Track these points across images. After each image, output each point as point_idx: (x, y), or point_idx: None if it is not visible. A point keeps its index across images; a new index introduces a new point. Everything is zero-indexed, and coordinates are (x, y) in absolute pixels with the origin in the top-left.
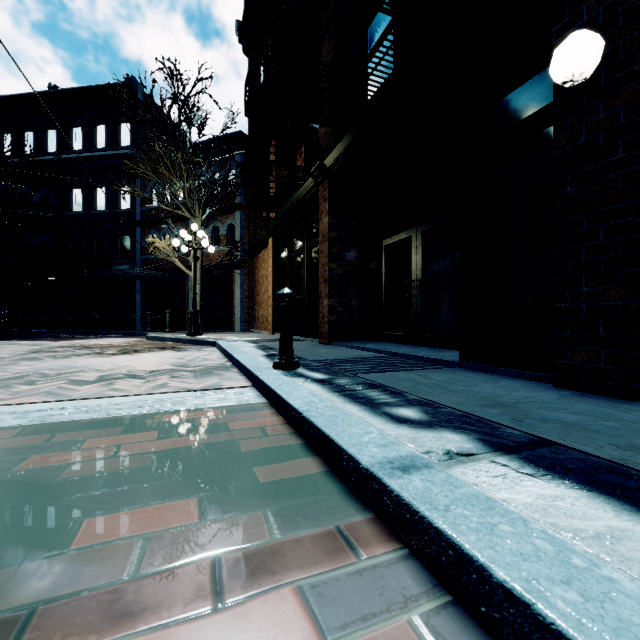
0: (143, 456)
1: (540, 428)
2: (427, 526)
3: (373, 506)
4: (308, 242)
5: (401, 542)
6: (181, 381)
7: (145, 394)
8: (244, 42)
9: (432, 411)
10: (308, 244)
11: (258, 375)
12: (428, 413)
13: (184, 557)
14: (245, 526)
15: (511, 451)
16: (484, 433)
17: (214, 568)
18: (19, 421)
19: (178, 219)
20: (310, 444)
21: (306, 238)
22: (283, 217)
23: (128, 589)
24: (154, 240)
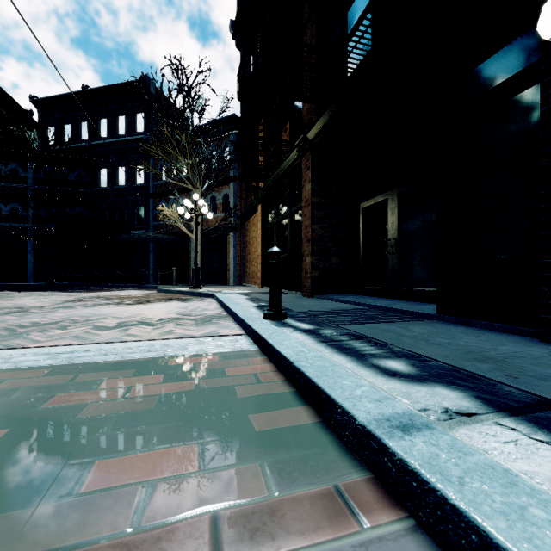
0: (150, 398)
1: (540, 387)
2: (440, 500)
3: (371, 465)
4: (292, 207)
5: (406, 510)
6: (184, 328)
7: (154, 339)
8: (237, 38)
9: (420, 364)
10: (292, 209)
11: (250, 324)
12: (416, 366)
13: (184, 510)
14: (243, 479)
15: (515, 412)
16: (480, 390)
17: (213, 526)
18: (51, 361)
19: (183, 191)
20: (301, 393)
21: (291, 203)
22: (270, 186)
23: (129, 544)
24: (163, 209)
